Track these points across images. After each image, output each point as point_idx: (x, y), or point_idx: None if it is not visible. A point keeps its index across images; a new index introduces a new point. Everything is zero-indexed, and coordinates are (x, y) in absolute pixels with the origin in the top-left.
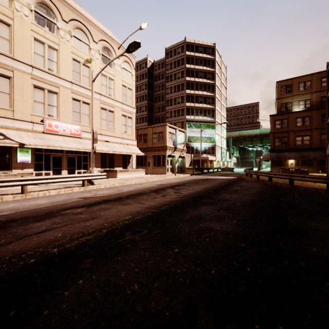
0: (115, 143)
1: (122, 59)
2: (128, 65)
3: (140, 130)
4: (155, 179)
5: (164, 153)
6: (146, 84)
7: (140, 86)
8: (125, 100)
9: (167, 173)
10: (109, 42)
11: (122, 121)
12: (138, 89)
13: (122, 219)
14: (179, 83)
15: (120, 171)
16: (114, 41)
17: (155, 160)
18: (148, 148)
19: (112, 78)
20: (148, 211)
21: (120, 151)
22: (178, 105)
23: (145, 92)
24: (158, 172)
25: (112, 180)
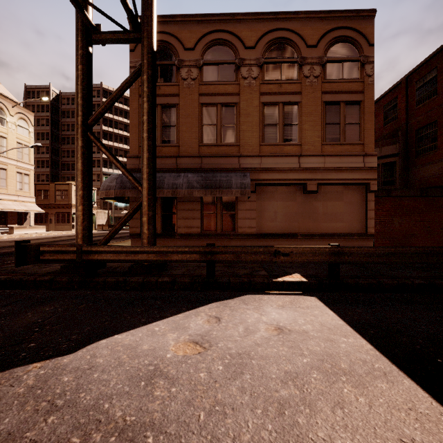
0: (9, 200)
1: (17, 116)
2: (25, 122)
3: (40, 185)
4: (57, 234)
5: (70, 211)
6: (48, 120)
7: (38, 120)
8: (21, 157)
9: (73, 230)
10: (1, 101)
11: (17, 178)
12: (35, 122)
13: (35, 242)
14: (95, 130)
15: (17, 228)
16: (7, 99)
17: (59, 217)
18: (50, 205)
19: (5, 136)
20: (47, 241)
21: (16, 209)
22: (93, 155)
23: (46, 129)
24: (62, 229)
25: (10, 235)
